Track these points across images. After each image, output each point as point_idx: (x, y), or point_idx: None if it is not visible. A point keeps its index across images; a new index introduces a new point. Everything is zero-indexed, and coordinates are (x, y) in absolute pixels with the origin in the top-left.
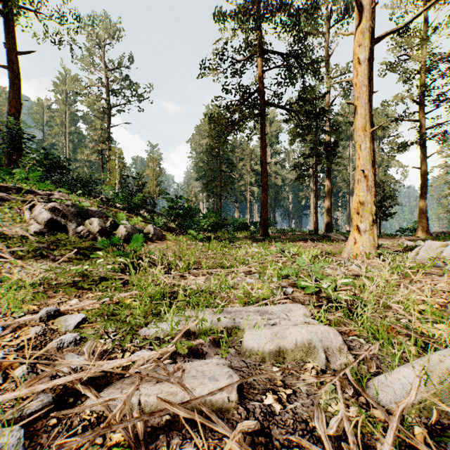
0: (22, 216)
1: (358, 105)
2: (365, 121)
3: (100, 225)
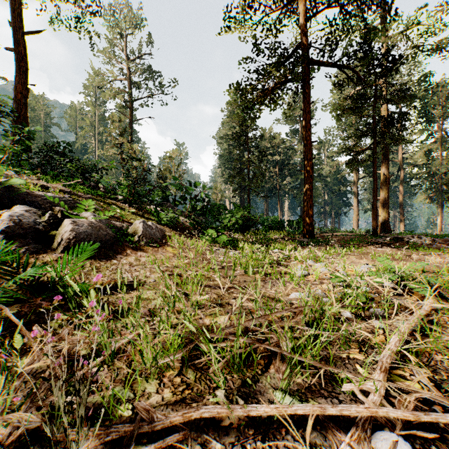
0: None
1: None
2: None
3: (14, 218)
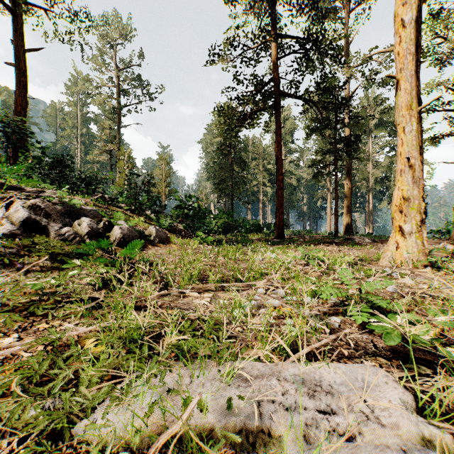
0: None
1: (402, 78)
2: (411, 97)
3: (90, 226)
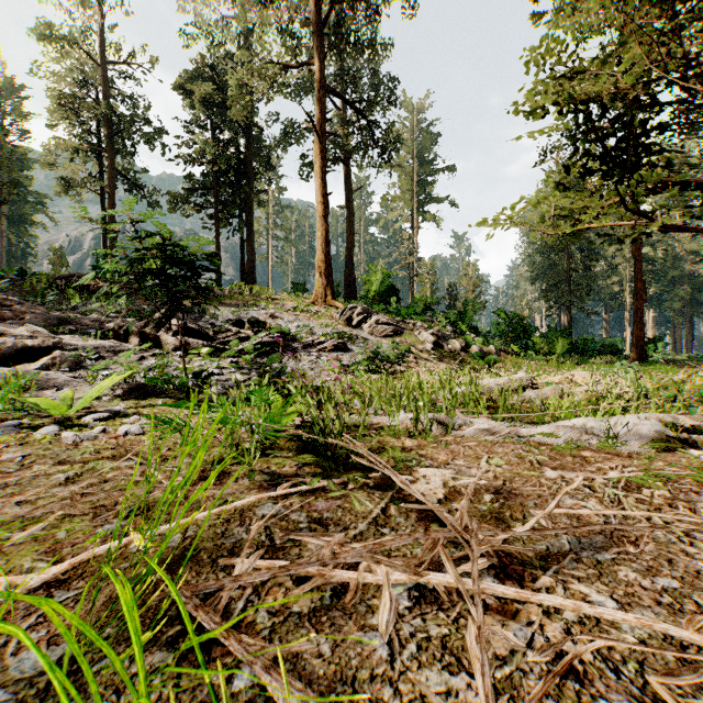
0: (418, 339)
1: None
2: None
3: (460, 344)
